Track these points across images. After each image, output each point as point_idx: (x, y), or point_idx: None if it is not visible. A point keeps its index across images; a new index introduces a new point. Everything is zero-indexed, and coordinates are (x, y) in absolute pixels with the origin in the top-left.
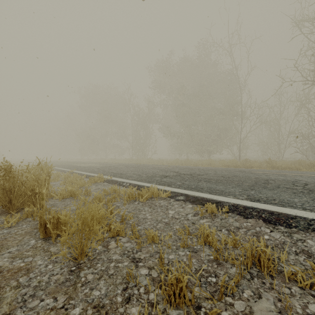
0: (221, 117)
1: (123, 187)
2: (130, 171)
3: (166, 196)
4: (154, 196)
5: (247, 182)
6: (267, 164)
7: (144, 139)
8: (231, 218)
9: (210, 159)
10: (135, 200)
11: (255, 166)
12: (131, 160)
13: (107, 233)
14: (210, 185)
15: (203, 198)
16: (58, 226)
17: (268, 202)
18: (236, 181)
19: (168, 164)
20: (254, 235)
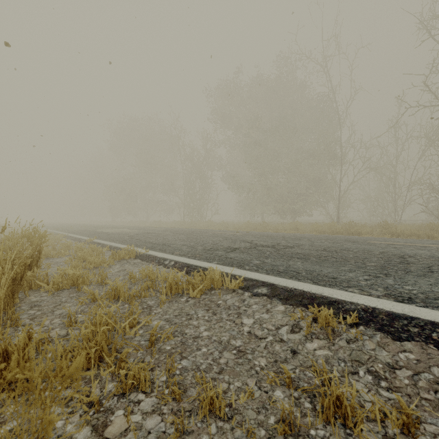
0: (311, 162)
1: (165, 267)
2: (178, 240)
3: (235, 286)
4: (215, 286)
5: (370, 260)
6: (382, 229)
7: (202, 193)
8: (369, 341)
9: (297, 222)
10: (181, 293)
11: (364, 232)
12: (182, 223)
13: (114, 381)
14: (309, 266)
15: (304, 292)
16: (8, 366)
17: (431, 303)
18: (352, 259)
19: (236, 229)
20: (436, 390)
